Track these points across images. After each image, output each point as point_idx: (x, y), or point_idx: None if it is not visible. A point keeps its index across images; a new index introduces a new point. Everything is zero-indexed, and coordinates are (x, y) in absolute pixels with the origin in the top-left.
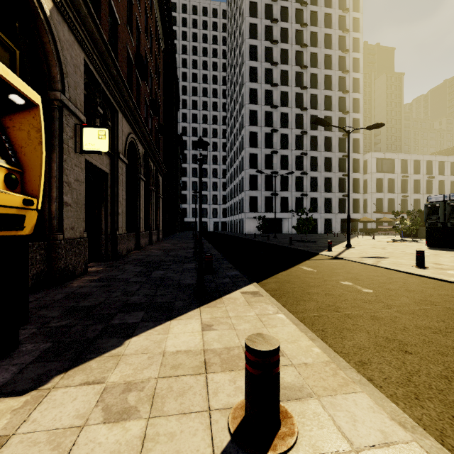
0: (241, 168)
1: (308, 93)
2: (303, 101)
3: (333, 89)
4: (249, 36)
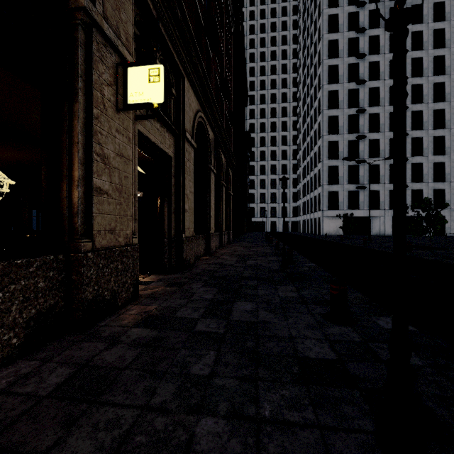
0: (317, 160)
1: (409, 58)
2: None
3: (447, 45)
4: (327, 5)
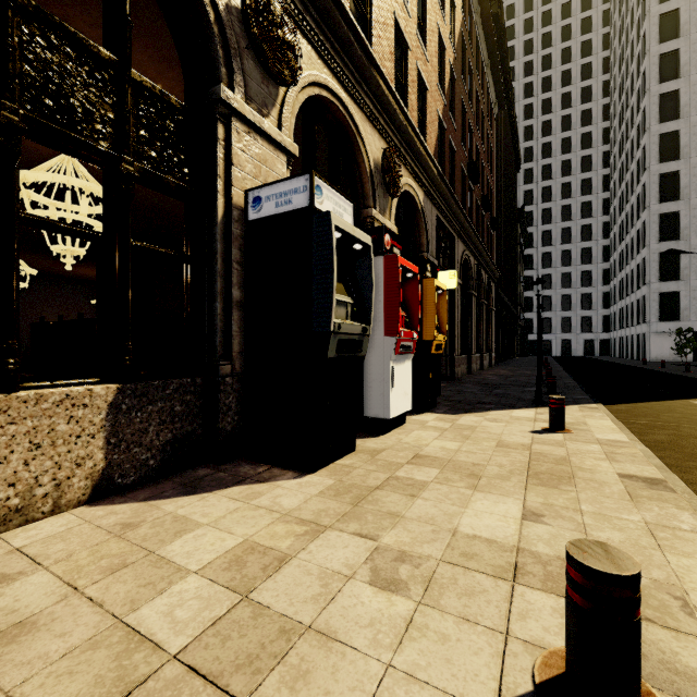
0: (640, 243)
1: None
2: None
3: None
4: None
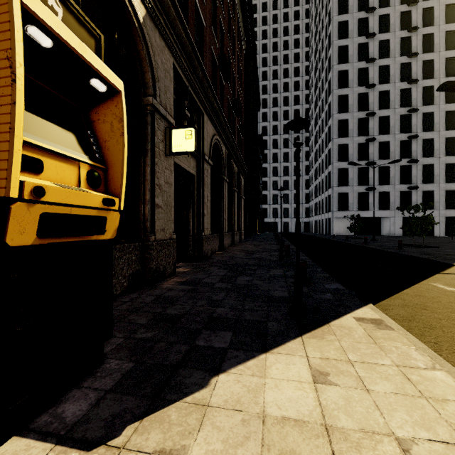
0: (328, 162)
1: (420, 61)
2: (411, 71)
3: None
4: (337, 12)
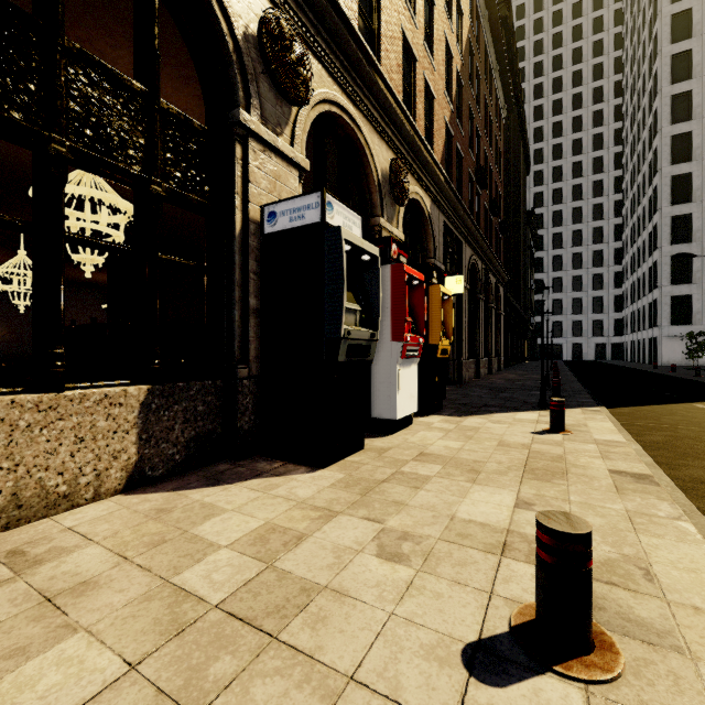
0: (652, 246)
1: None
2: None
3: None
4: None
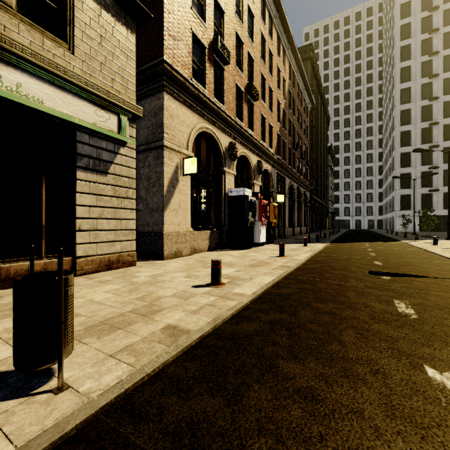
0: (392, 168)
1: None
2: None
3: None
4: (400, 38)
